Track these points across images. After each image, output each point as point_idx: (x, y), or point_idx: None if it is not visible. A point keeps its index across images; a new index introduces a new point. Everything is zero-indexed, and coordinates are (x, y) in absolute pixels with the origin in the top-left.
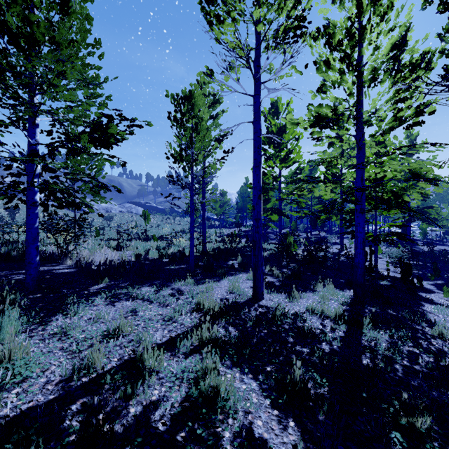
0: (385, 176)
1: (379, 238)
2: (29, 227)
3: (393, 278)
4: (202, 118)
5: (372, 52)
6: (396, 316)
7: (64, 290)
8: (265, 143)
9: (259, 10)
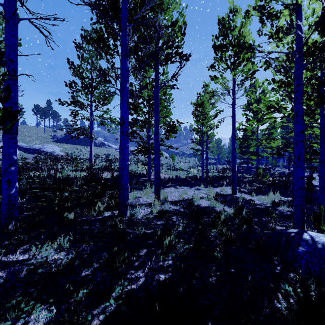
0: None
1: None
2: (149, 162)
3: None
4: (208, 114)
5: None
6: (309, 207)
7: None
8: (246, 110)
9: (233, 72)
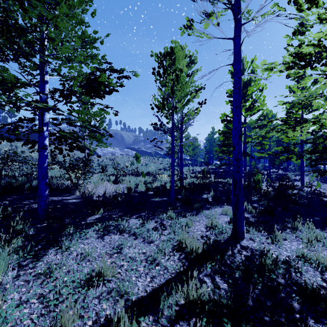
0: None
1: None
2: (39, 166)
3: None
4: (182, 69)
5: None
6: None
7: (66, 219)
8: (232, 96)
9: None
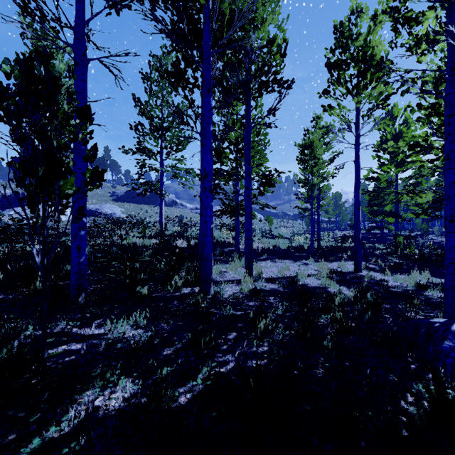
0: None
1: None
2: (236, 227)
3: None
4: (319, 158)
5: None
6: None
7: None
8: (379, 150)
9: (356, 99)
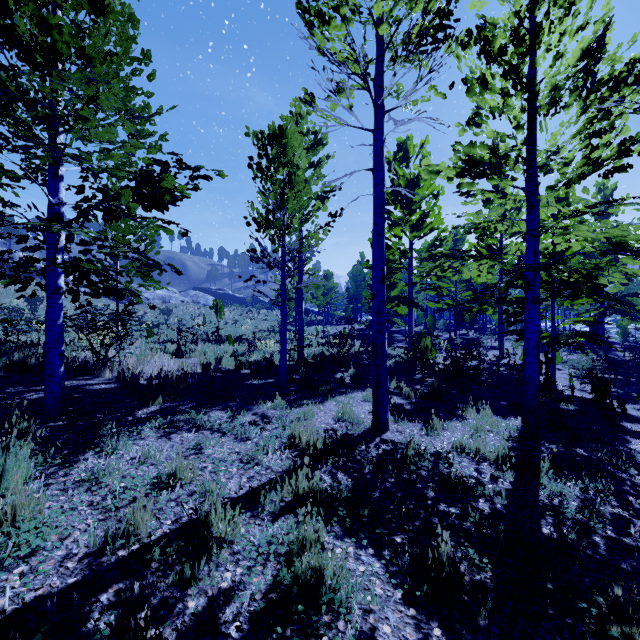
0: (567, 249)
1: (558, 341)
2: (49, 324)
3: (580, 399)
4: (298, 165)
5: (552, 62)
6: (588, 457)
7: (99, 414)
8: (389, 202)
9: (382, 4)
